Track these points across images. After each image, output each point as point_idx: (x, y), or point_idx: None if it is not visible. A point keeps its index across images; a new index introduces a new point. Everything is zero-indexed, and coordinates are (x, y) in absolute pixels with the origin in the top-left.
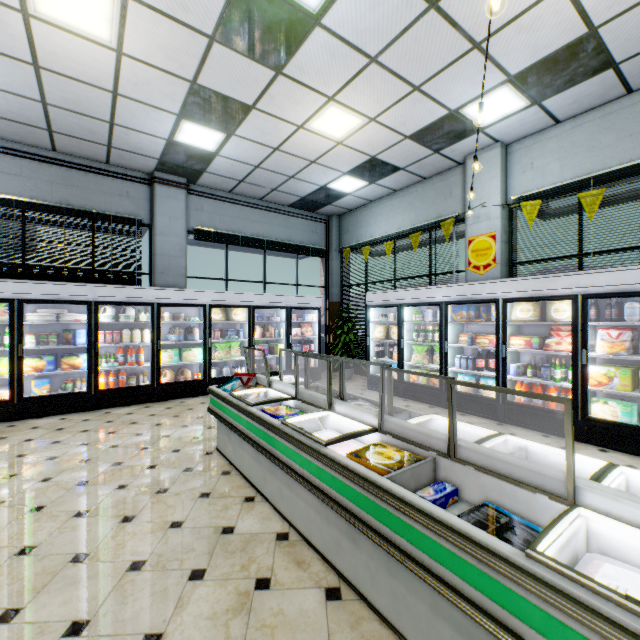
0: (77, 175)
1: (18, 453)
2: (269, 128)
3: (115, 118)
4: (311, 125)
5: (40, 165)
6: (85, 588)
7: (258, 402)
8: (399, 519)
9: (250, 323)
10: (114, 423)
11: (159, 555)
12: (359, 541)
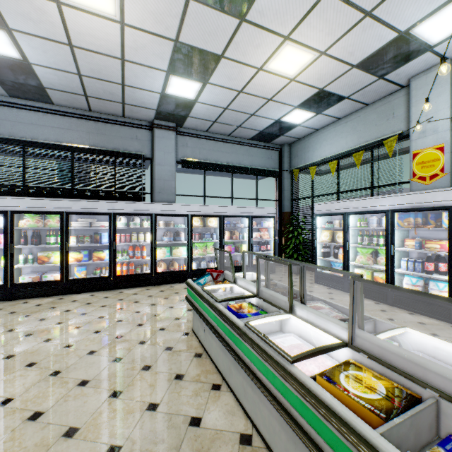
0: (104, 126)
1: (58, 321)
2: (235, 73)
3: (125, 80)
4: (269, 66)
5: (82, 121)
6: None
7: (224, 299)
8: None
9: (221, 228)
10: (123, 301)
11: (133, 442)
12: None
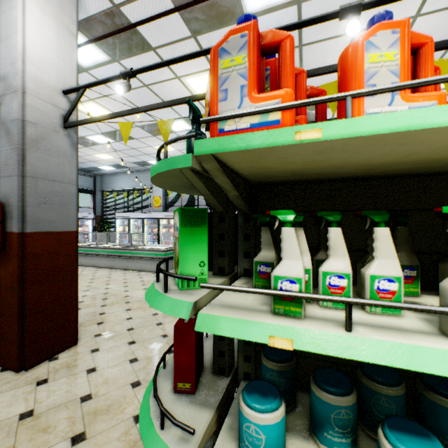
0: None
1: None
2: None
3: None
4: (95, 155)
5: None
6: None
7: (86, 245)
8: (122, 251)
9: None
10: None
11: None
12: (116, 260)
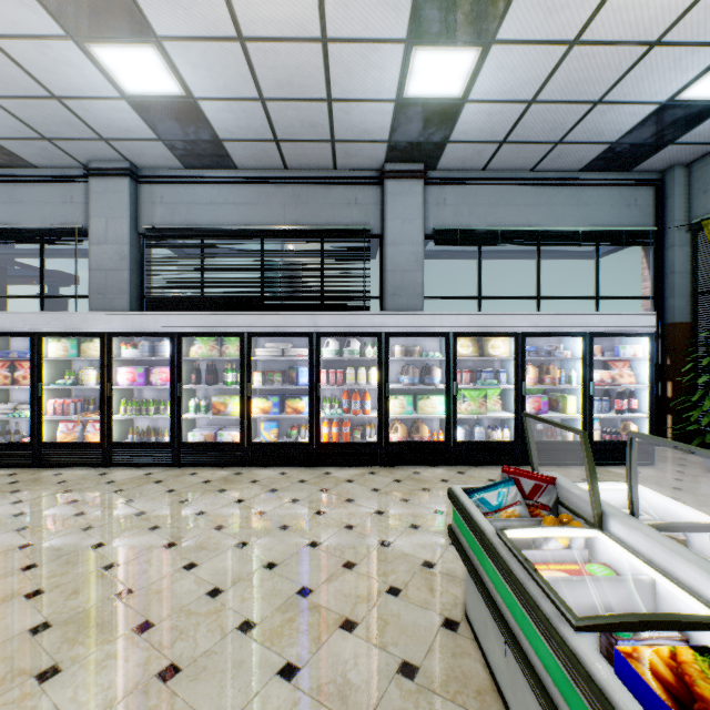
0: (306, 191)
1: (219, 521)
2: None
3: (331, 89)
4: None
5: (274, 188)
6: None
7: (598, 619)
8: None
9: (517, 361)
10: (327, 494)
11: None
12: None
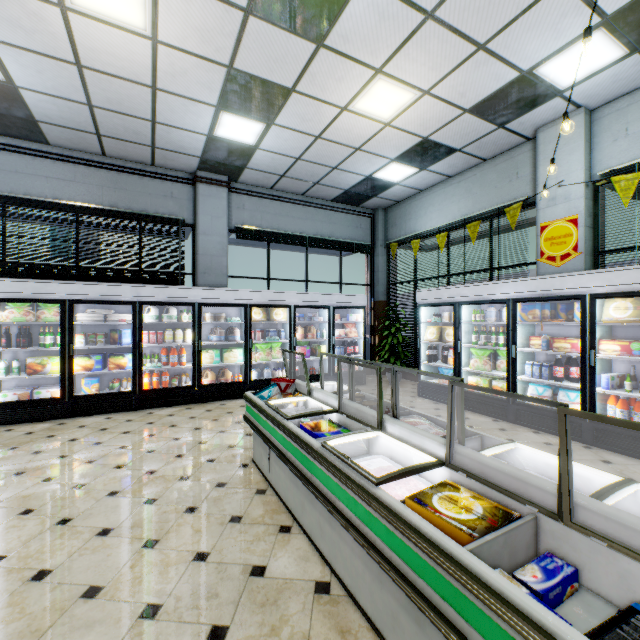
0: (125, 178)
1: (61, 454)
2: (310, 113)
3: (156, 116)
4: (356, 106)
5: (91, 170)
6: (90, 637)
7: (295, 415)
8: (495, 624)
9: (291, 323)
10: (154, 425)
11: (177, 598)
12: (426, 625)
